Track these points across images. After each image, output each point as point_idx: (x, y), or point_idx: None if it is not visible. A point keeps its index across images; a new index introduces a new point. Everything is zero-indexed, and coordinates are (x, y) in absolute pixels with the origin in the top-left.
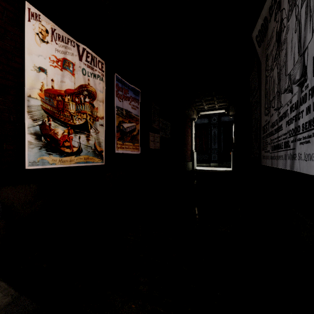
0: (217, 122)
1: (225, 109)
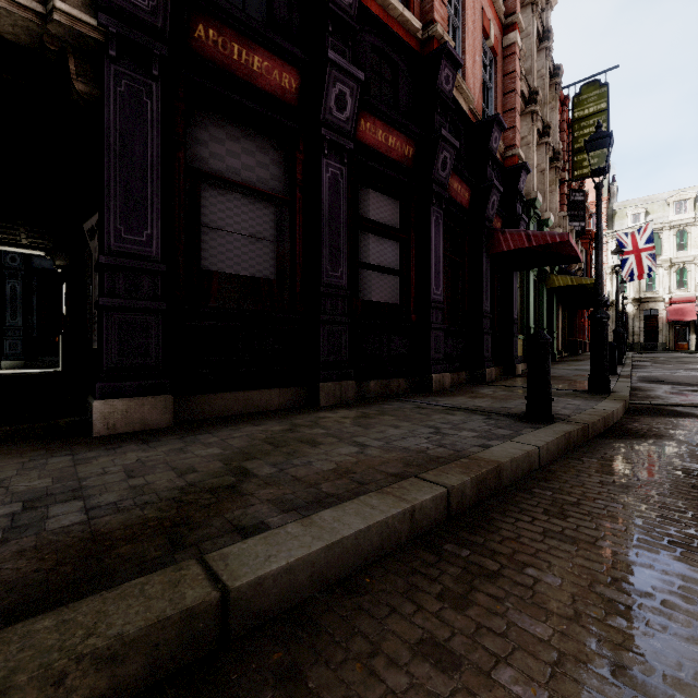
0: (21, 267)
1: (47, 252)
